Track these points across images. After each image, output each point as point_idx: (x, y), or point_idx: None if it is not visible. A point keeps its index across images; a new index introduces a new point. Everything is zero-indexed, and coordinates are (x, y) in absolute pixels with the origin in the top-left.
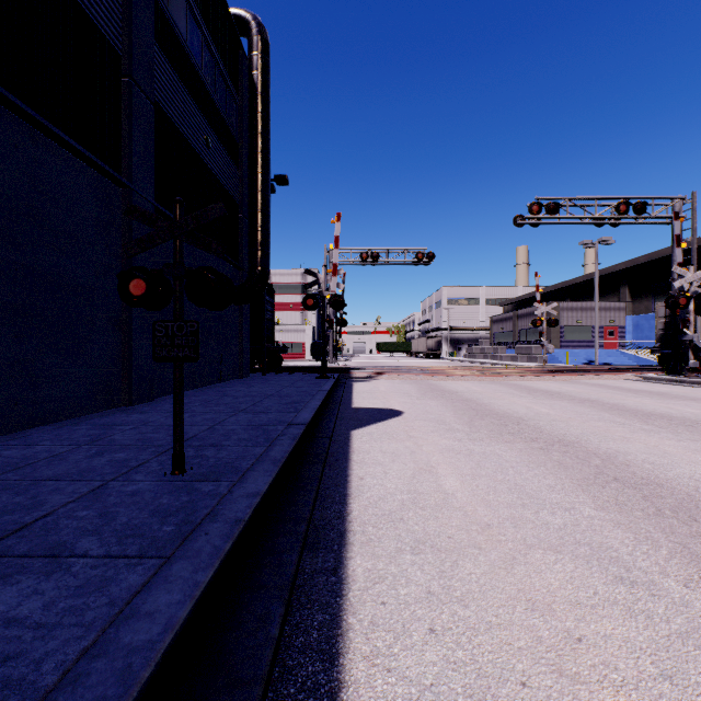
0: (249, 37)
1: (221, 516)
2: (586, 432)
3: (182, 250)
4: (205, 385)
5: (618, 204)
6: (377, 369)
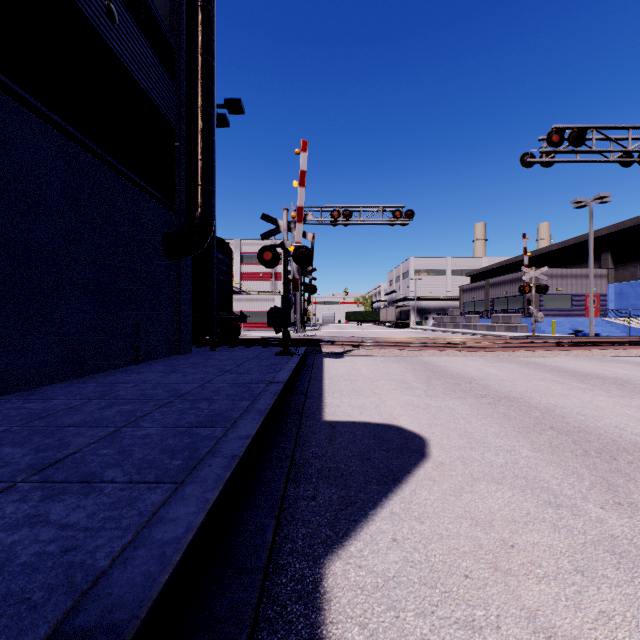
0: None
1: None
2: None
3: None
4: (105, 369)
5: None
6: (351, 341)
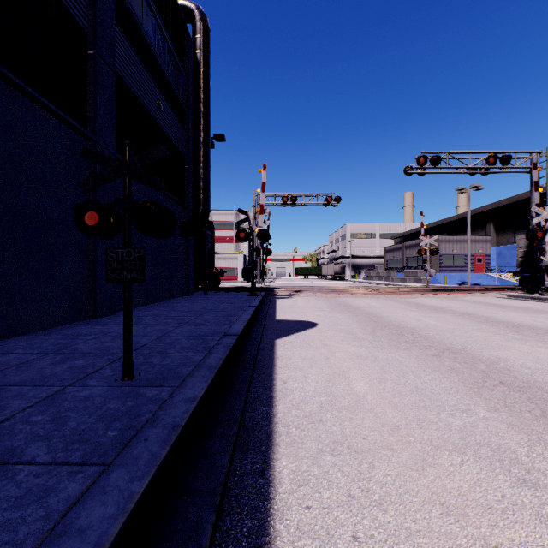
0: (193, 23)
1: (161, 421)
2: (469, 340)
3: (130, 186)
4: (157, 301)
5: (488, 157)
6: (295, 289)
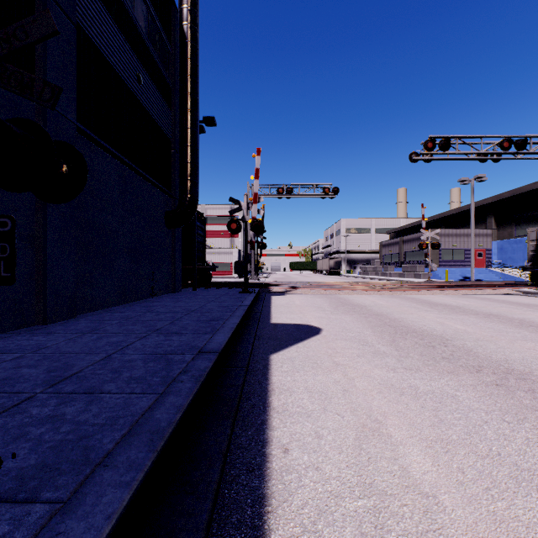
0: None
1: None
2: (526, 356)
3: None
4: (136, 299)
5: (501, 141)
6: (291, 284)
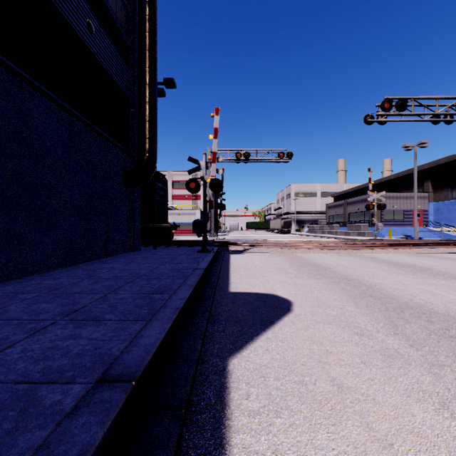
0: None
1: None
2: None
3: None
4: (87, 260)
5: None
6: (249, 243)
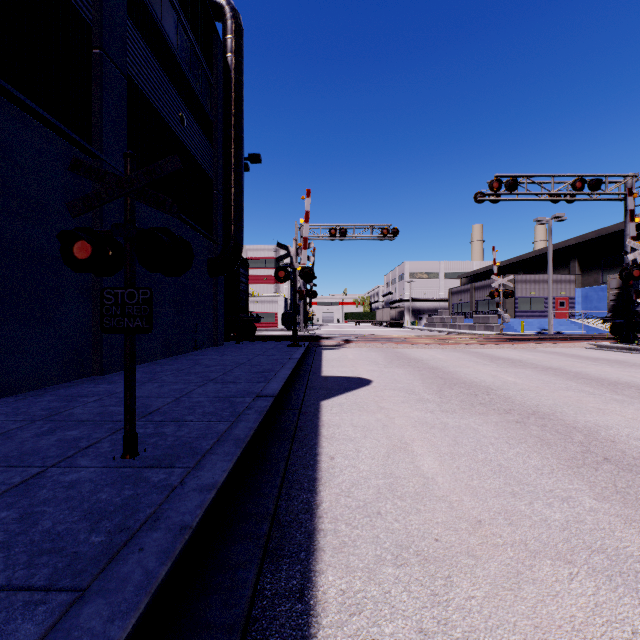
0: (223, 21)
1: (165, 520)
2: (558, 402)
3: (133, 209)
4: (180, 353)
5: (574, 181)
6: (345, 338)
